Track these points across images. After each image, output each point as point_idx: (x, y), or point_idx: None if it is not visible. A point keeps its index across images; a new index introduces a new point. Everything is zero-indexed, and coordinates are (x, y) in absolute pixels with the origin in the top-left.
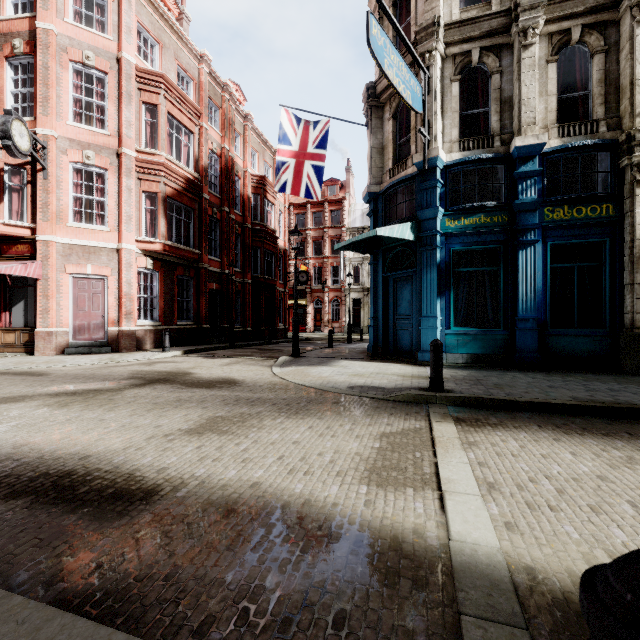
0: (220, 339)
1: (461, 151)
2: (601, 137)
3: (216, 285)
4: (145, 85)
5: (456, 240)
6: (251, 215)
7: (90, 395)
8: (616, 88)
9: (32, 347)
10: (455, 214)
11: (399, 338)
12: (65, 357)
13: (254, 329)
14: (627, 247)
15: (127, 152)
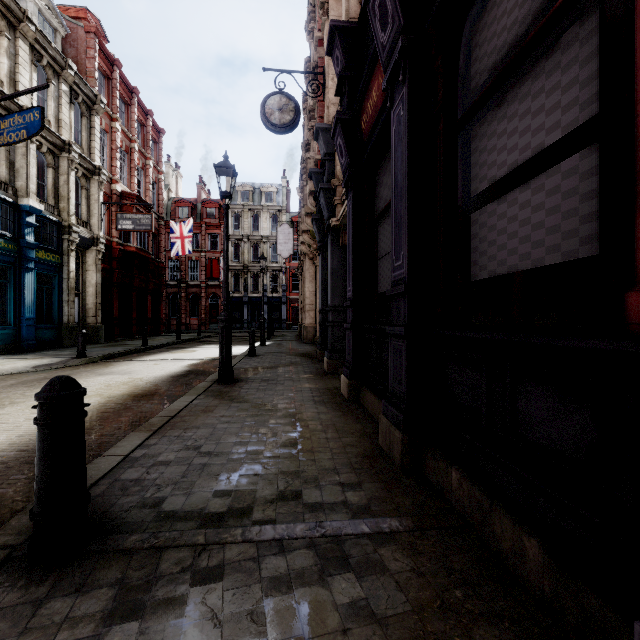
0: None
1: None
2: (56, 218)
3: None
4: None
5: None
6: None
7: None
8: (58, 192)
9: None
10: None
11: None
12: None
13: None
14: (66, 281)
15: None
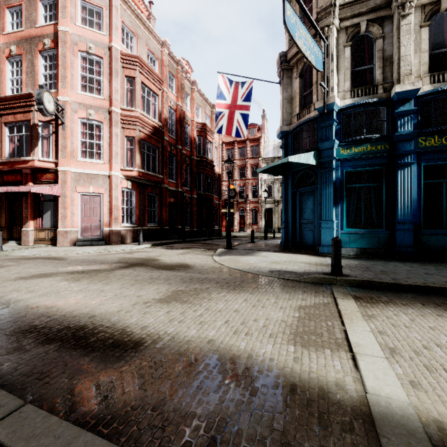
0: (175, 236)
1: (352, 98)
2: None
3: (173, 199)
4: (126, 64)
5: (348, 164)
6: (196, 150)
7: (93, 273)
8: None
9: (55, 241)
10: (347, 144)
11: (304, 236)
12: (76, 248)
13: (198, 229)
14: None
15: (115, 110)
